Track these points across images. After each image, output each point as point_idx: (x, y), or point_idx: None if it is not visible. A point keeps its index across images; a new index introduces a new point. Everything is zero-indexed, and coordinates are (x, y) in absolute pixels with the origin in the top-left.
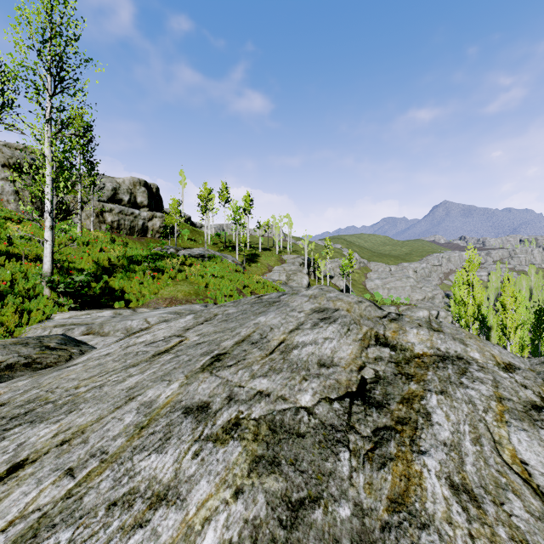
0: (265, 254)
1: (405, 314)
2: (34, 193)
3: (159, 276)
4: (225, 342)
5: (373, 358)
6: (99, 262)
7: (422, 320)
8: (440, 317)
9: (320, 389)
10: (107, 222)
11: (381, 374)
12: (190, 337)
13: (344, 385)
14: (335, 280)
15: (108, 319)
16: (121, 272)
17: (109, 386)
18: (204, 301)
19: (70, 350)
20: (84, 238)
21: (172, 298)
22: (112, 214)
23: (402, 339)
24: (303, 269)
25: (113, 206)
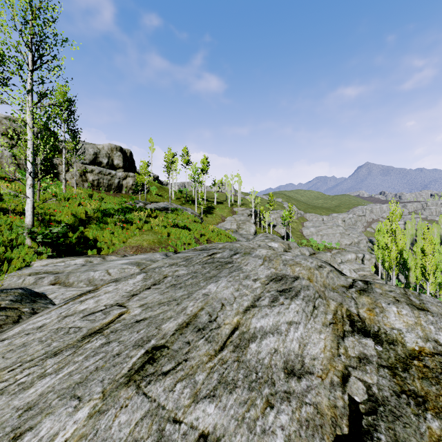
0: (219, 207)
1: (373, 283)
2: (17, 155)
3: (128, 227)
4: (167, 323)
5: (356, 357)
6: (77, 215)
7: (397, 292)
8: (365, 259)
9: (295, 430)
10: (89, 180)
11: (376, 392)
12: (132, 308)
13: (329, 419)
14: (277, 228)
15: (78, 267)
16: (96, 223)
17: (8, 395)
18: (166, 248)
19: (20, 309)
20: (66, 194)
21: (139, 246)
22: (93, 174)
23: (383, 323)
24: (251, 219)
25: (94, 168)
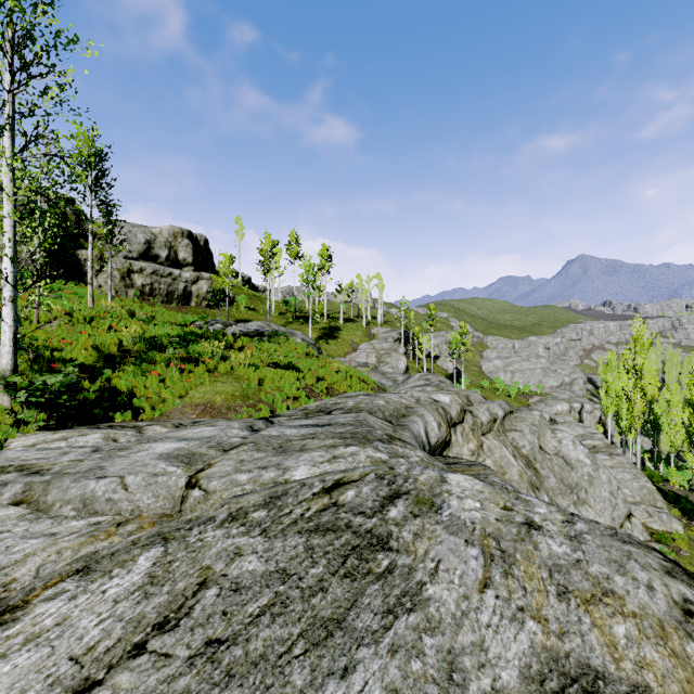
0: (348, 327)
1: None
2: None
3: (191, 368)
4: None
5: None
6: (104, 347)
7: None
8: (584, 411)
9: None
10: (136, 286)
11: None
12: None
13: None
14: (441, 362)
15: (83, 455)
16: (134, 363)
17: None
18: (255, 408)
19: None
20: (89, 311)
21: (207, 405)
22: (143, 275)
23: None
24: (399, 347)
25: (144, 265)
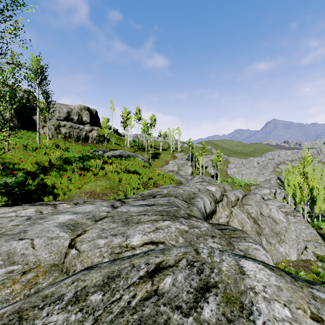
0: (164, 153)
1: None
2: None
3: (85, 173)
4: None
5: None
6: (41, 163)
7: None
8: (277, 193)
9: None
10: (62, 133)
11: None
12: None
13: None
14: (208, 169)
15: (20, 222)
16: (56, 171)
17: None
18: (117, 193)
19: None
20: (35, 145)
21: (92, 192)
22: (65, 128)
23: None
24: (188, 162)
25: (66, 123)
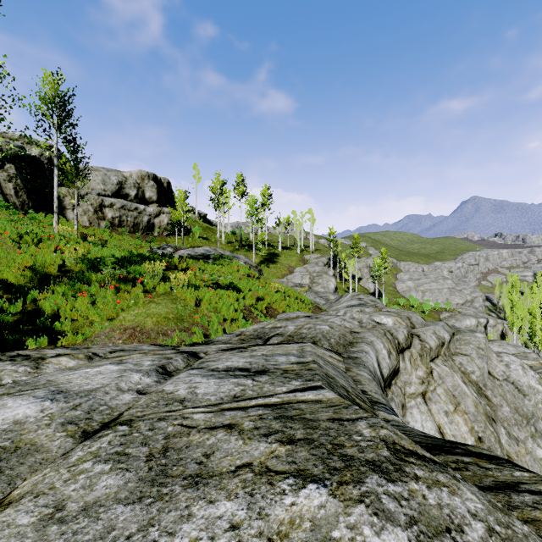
0: (285, 253)
1: None
2: None
3: (127, 289)
4: None
5: None
6: (43, 267)
7: None
8: (488, 325)
9: None
10: (107, 218)
11: None
12: None
13: None
14: (363, 282)
15: None
16: (68, 283)
17: None
18: (189, 331)
19: None
20: (42, 234)
21: (136, 328)
22: (113, 209)
23: None
24: (329, 270)
25: (114, 201)
